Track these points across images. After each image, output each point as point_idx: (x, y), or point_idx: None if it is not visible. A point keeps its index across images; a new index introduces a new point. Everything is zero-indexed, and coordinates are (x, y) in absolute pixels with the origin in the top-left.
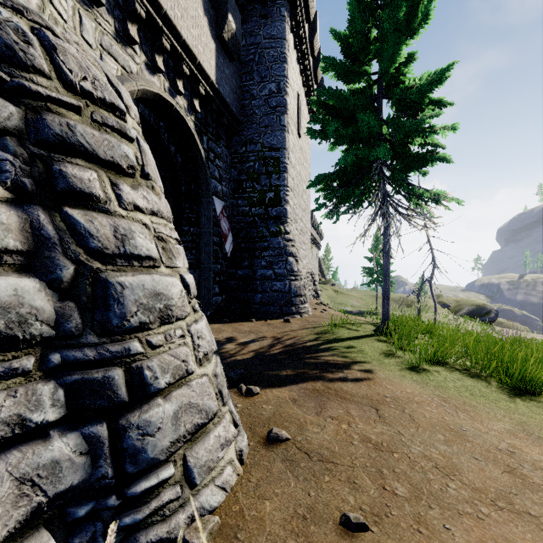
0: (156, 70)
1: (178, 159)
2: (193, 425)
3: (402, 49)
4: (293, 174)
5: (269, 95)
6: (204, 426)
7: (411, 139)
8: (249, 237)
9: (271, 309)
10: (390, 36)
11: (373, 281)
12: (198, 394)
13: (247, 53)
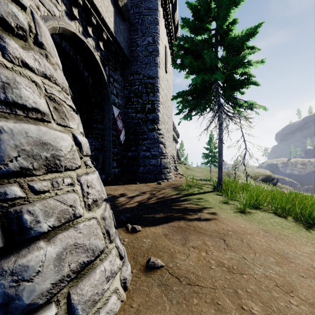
0: (73, 18)
1: (89, 81)
2: (79, 264)
3: (231, 12)
4: (162, 94)
5: (148, 44)
6: (90, 263)
7: (236, 69)
8: (135, 132)
9: (149, 176)
10: (224, 3)
11: (209, 161)
12: (85, 235)
13: (134, 18)
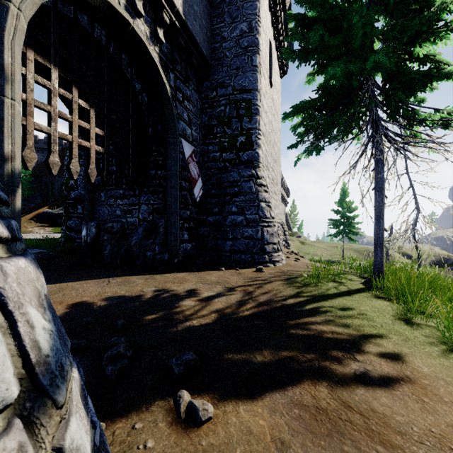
0: None
1: (144, 99)
2: None
3: None
4: (265, 119)
5: (240, 35)
6: None
7: (416, 47)
8: (220, 182)
9: (242, 257)
10: None
11: (340, 232)
12: None
13: None
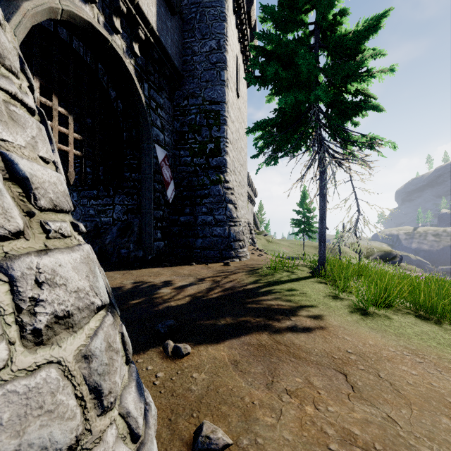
0: None
1: (119, 105)
2: None
3: None
4: (232, 128)
5: (209, 51)
6: None
7: (348, 85)
8: (191, 185)
9: (211, 253)
10: None
11: (301, 231)
12: (4, 423)
13: (189, 12)
